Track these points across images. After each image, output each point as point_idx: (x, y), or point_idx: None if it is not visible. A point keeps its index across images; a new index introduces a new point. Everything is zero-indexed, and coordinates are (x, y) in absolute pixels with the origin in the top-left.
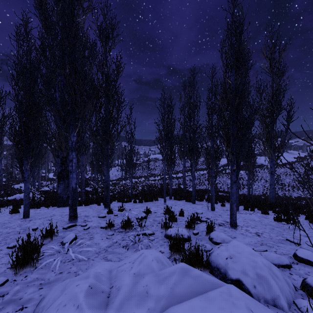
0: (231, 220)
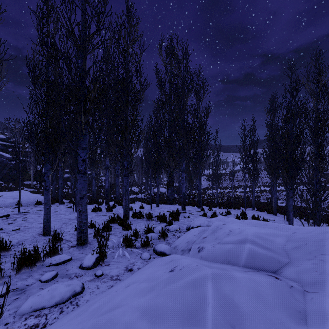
0: (288, 223)
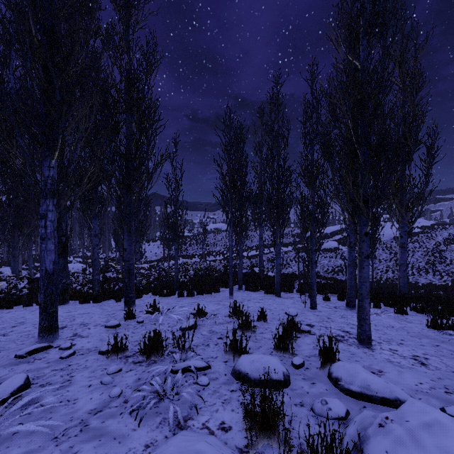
0: (361, 330)
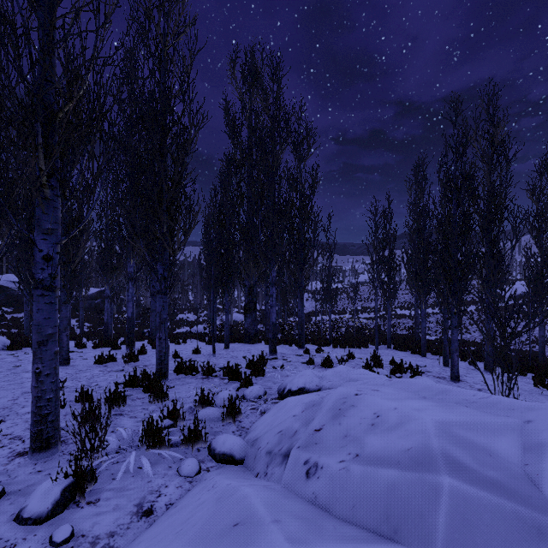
0: (451, 372)
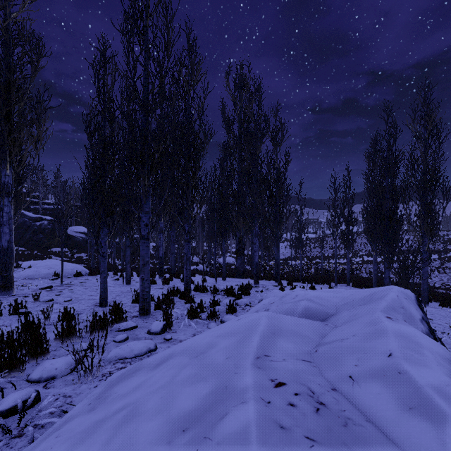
0: None
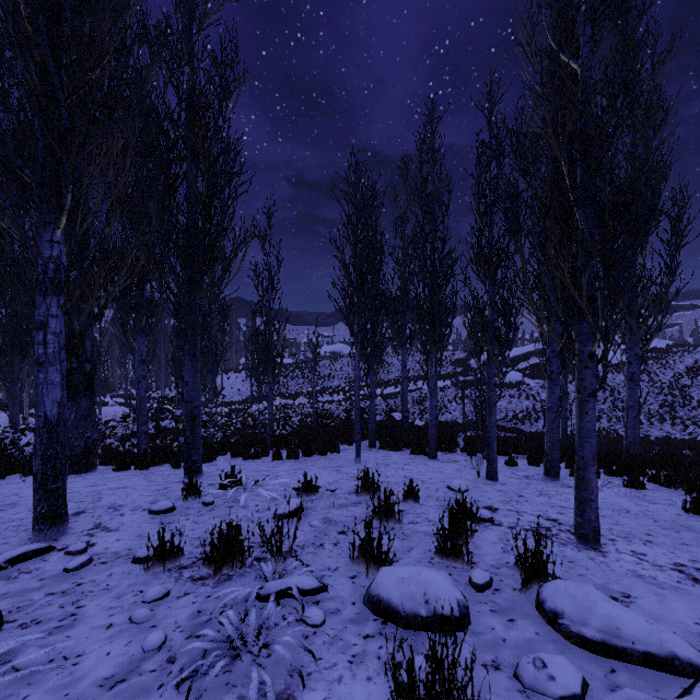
0: (581, 520)
